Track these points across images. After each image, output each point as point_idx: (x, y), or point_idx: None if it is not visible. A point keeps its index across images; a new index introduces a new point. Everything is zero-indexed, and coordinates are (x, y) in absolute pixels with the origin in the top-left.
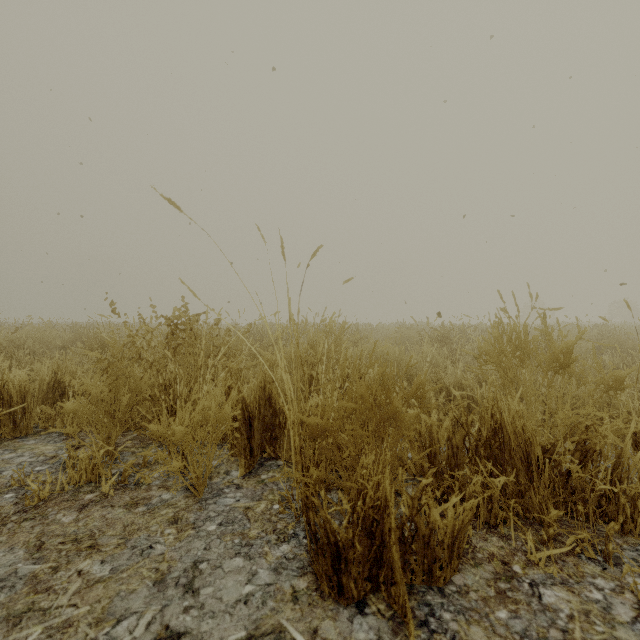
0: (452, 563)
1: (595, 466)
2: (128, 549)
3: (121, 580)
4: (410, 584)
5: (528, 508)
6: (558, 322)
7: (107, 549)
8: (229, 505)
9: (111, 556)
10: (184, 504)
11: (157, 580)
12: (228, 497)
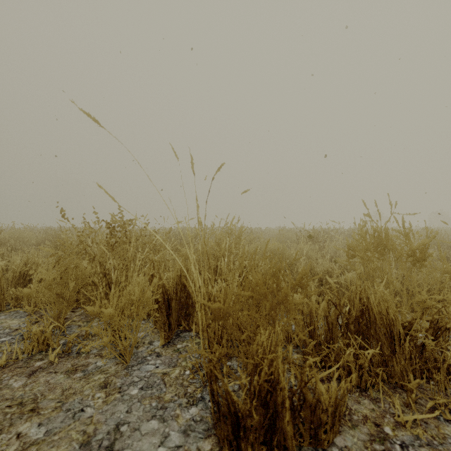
0: (334, 427)
1: (444, 340)
2: (63, 412)
3: (52, 443)
4: (299, 446)
5: (391, 374)
6: (410, 224)
7: (45, 412)
8: (150, 371)
9: (48, 419)
10: (114, 370)
11: (83, 442)
12: (150, 364)
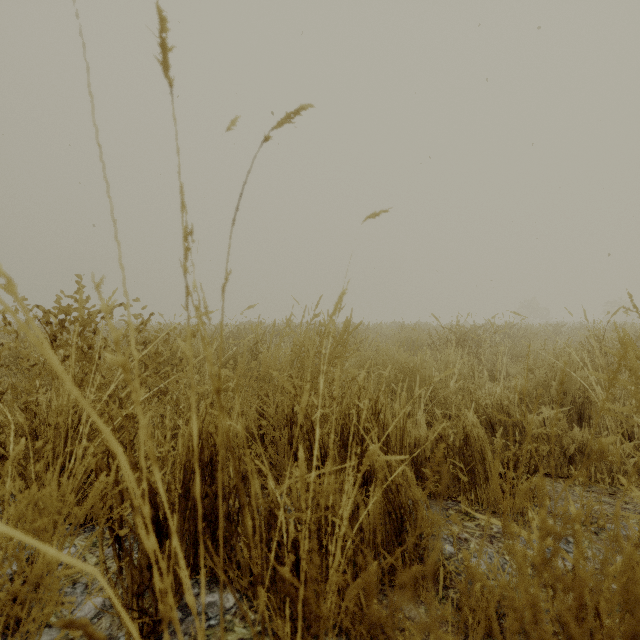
0: None
1: None
2: None
3: None
4: None
5: None
6: None
7: None
8: None
9: None
10: None
11: None
12: None
